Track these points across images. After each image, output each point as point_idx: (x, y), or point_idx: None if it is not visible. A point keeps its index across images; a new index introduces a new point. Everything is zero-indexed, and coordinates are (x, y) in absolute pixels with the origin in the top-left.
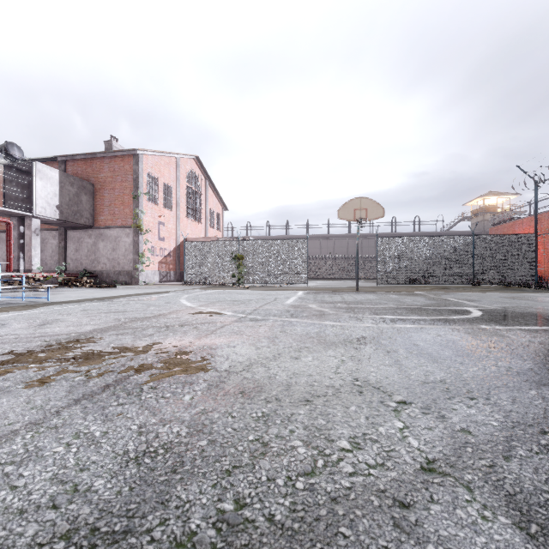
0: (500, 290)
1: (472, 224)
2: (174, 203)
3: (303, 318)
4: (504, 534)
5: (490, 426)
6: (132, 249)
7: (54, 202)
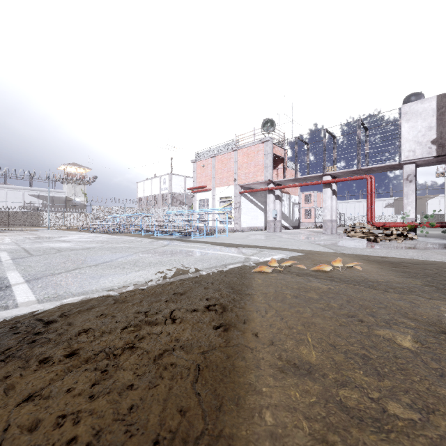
0: None
1: None
2: None
3: None
4: None
5: None
6: None
7: (428, 138)
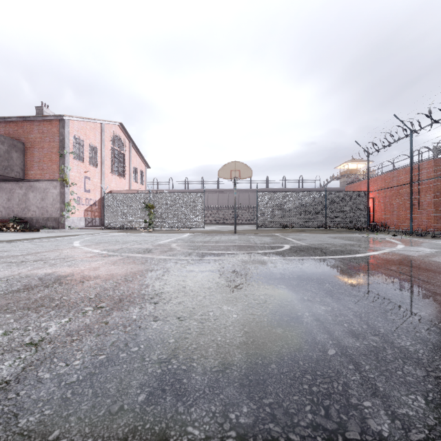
0: (339, 232)
1: (340, 182)
2: (99, 161)
3: (147, 254)
4: (4, 372)
5: (128, 318)
6: (59, 199)
7: None
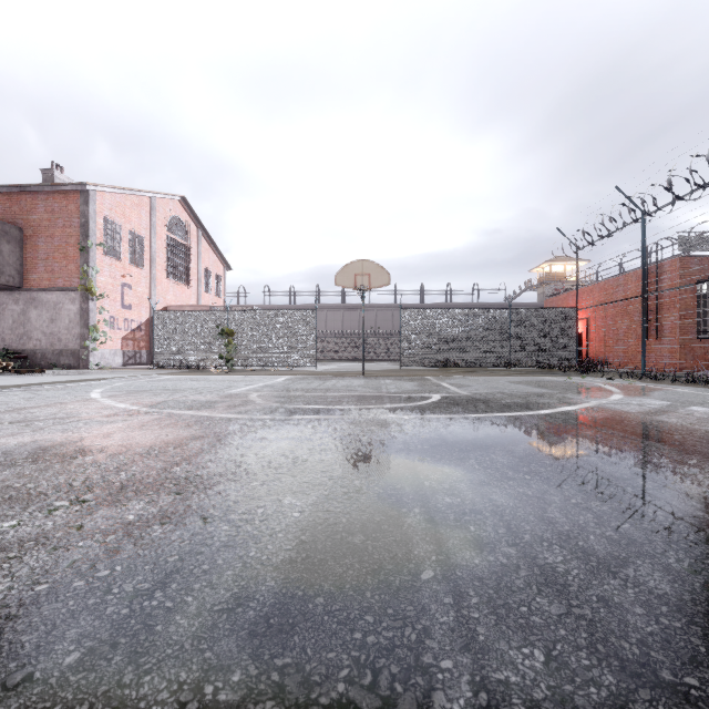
0: (529, 373)
1: (538, 294)
2: (147, 259)
3: (203, 410)
4: None
5: (120, 520)
6: (79, 320)
7: None
